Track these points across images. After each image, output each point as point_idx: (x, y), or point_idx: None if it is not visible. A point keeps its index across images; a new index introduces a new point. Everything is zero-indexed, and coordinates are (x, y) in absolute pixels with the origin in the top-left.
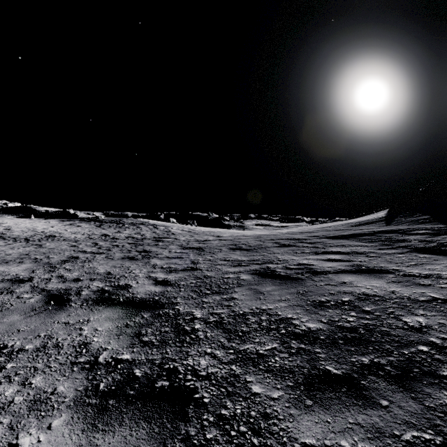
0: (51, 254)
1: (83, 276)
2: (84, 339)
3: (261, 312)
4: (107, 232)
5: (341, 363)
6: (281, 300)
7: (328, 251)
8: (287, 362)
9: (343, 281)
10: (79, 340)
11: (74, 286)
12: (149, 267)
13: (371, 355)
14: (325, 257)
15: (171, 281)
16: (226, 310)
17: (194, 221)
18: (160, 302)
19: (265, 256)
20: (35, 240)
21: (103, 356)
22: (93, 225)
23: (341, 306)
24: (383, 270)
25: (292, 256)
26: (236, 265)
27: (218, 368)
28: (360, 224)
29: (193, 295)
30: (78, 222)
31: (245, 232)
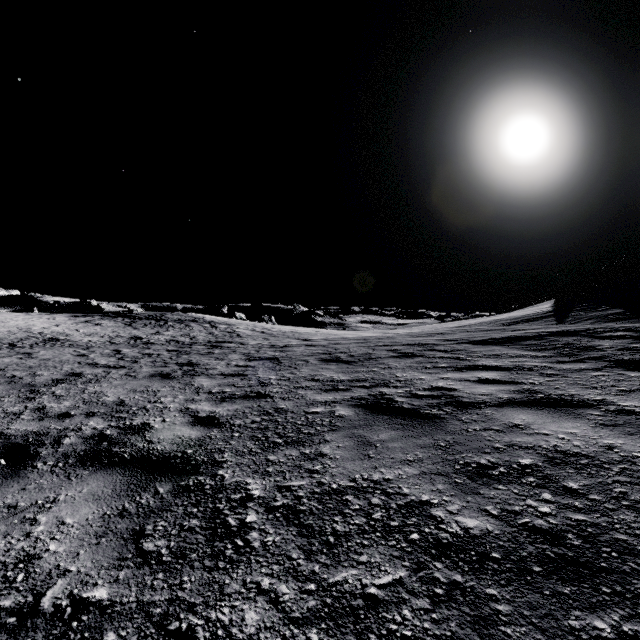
0: (40, 369)
1: (77, 408)
2: (31, 547)
3: (371, 487)
4: (140, 333)
5: (551, 634)
6: (408, 461)
7: (476, 366)
8: (429, 624)
9: (513, 423)
10: (20, 549)
11: (55, 426)
12: (189, 392)
13: (613, 613)
14: (472, 375)
15: (220, 418)
16: (308, 481)
17: (272, 317)
18: (194, 461)
19: (375, 373)
20: (26, 346)
21: (52, 592)
22: (120, 323)
23: (520, 477)
24: (576, 401)
25: (419, 374)
26: (329, 388)
27: (280, 636)
28: (517, 322)
29: (253, 446)
30: (98, 318)
31: (345, 333)
